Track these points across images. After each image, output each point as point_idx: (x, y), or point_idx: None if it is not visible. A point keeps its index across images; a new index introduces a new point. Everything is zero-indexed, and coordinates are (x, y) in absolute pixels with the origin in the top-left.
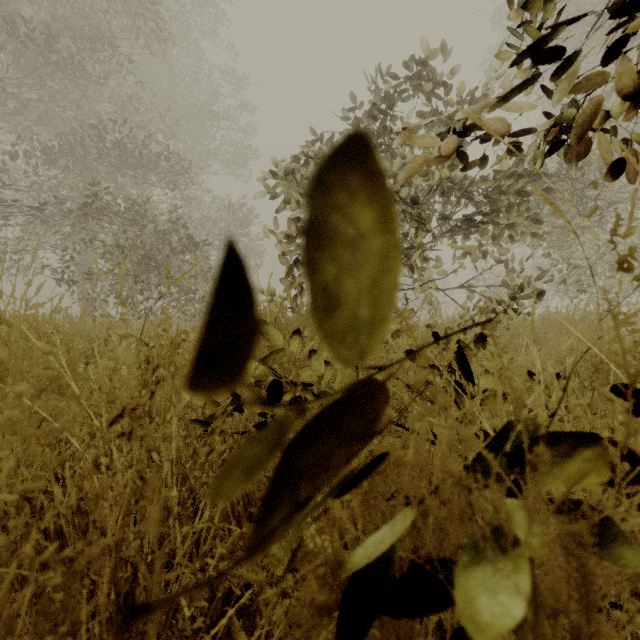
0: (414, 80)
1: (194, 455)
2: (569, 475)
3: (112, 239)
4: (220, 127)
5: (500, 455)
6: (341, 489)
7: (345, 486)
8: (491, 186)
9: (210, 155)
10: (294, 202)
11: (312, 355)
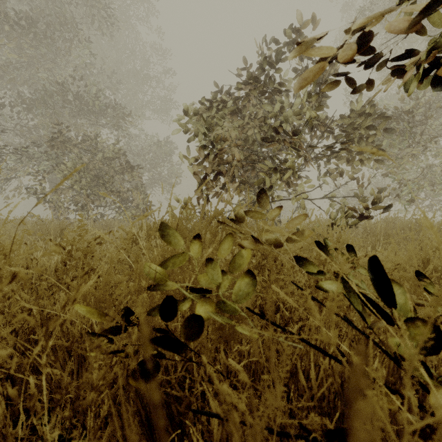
0: (290, 45)
1: None
2: None
3: (72, 164)
4: (151, 86)
5: None
6: None
7: None
8: (347, 123)
9: (144, 105)
10: (201, 135)
11: (210, 263)
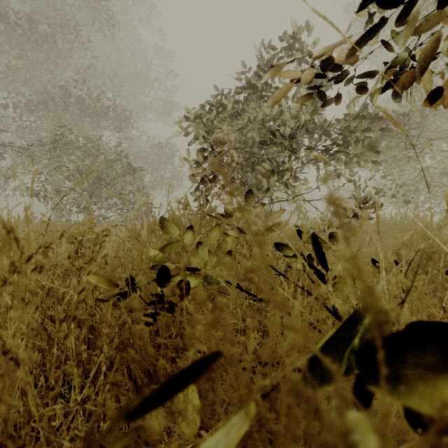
0: (288, 50)
1: (49, 340)
2: (438, 397)
3: (74, 166)
4: (152, 88)
5: (347, 351)
6: (130, 416)
7: (138, 410)
8: (343, 126)
9: (146, 107)
10: (201, 138)
11: (199, 246)
